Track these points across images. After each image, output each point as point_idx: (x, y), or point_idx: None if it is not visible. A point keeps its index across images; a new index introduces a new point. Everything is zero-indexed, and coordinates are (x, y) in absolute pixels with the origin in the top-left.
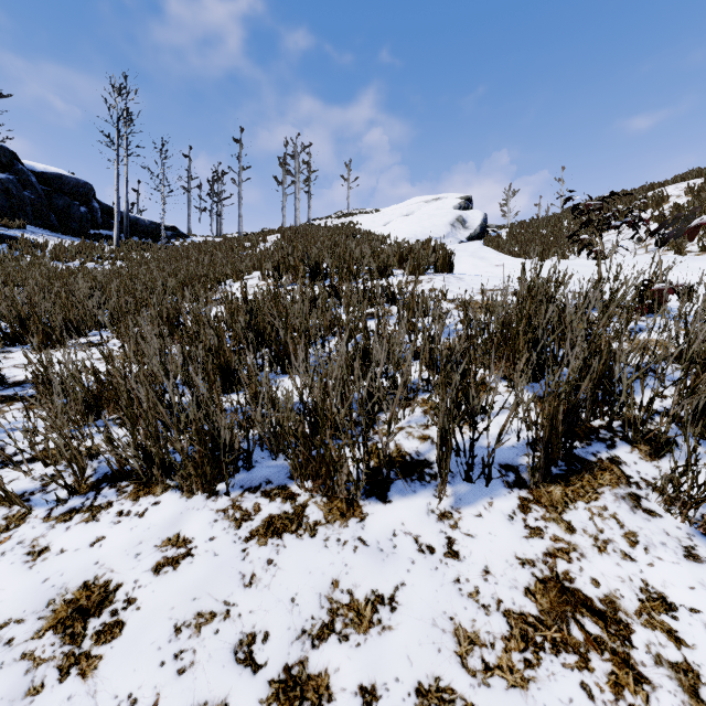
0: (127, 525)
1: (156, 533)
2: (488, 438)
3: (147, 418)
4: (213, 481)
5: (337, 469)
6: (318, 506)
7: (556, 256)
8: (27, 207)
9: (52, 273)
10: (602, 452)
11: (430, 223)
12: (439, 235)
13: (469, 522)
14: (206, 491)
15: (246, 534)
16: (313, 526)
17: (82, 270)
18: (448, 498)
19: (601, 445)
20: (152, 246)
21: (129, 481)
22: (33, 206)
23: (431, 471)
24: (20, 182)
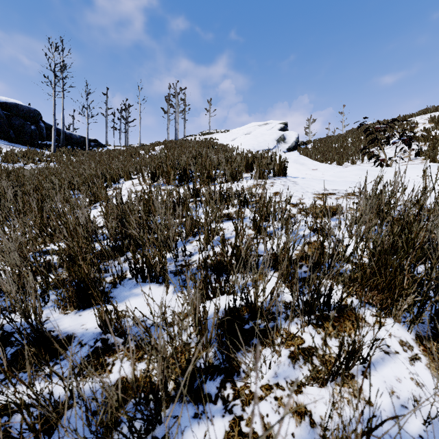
0: None
1: None
2: None
3: None
4: None
5: None
6: None
7: (347, 162)
8: None
9: None
10: None
11: (263, 139)
12: (269, 147)
13: None
14: None
15: None
16: None
17: (17, 170)
18: None
19: None
20: (78, 152)
21: None
22: None
23: None
24: None
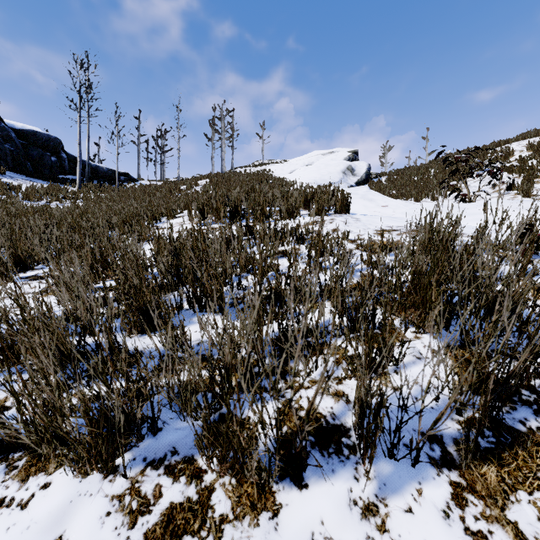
0: (4, 523)
1: (34, 536)
2: (419, 423)
3: (30, 396)
4: (111, 456)
5: (246, 455)
6: (225, 492)
7: (427, 198)
8: (7, 157)
9: (19, 210)
10: (531, 420)
11: (327, 171)
12: (334, 180)
13: (398, 521)
14: (103, 470)
15: (140, 537)
16: (219, 524)
17: (44, 209)
18: (371, 481)
19: (527, 409)
20: (107, 188)
21: (18, 458)
22: (13, 156)
23: (349, 441)
24: (2, 137)
